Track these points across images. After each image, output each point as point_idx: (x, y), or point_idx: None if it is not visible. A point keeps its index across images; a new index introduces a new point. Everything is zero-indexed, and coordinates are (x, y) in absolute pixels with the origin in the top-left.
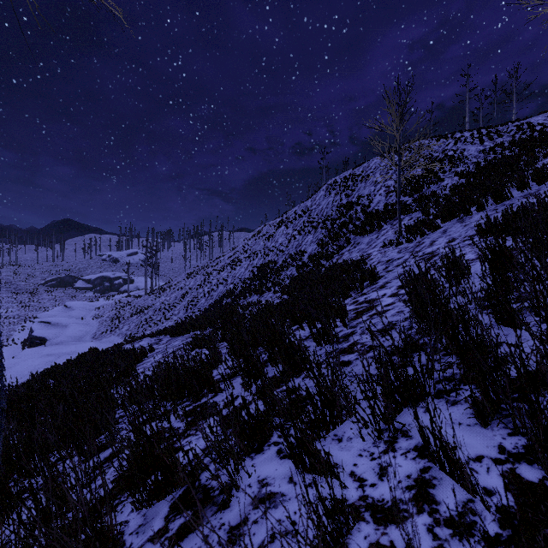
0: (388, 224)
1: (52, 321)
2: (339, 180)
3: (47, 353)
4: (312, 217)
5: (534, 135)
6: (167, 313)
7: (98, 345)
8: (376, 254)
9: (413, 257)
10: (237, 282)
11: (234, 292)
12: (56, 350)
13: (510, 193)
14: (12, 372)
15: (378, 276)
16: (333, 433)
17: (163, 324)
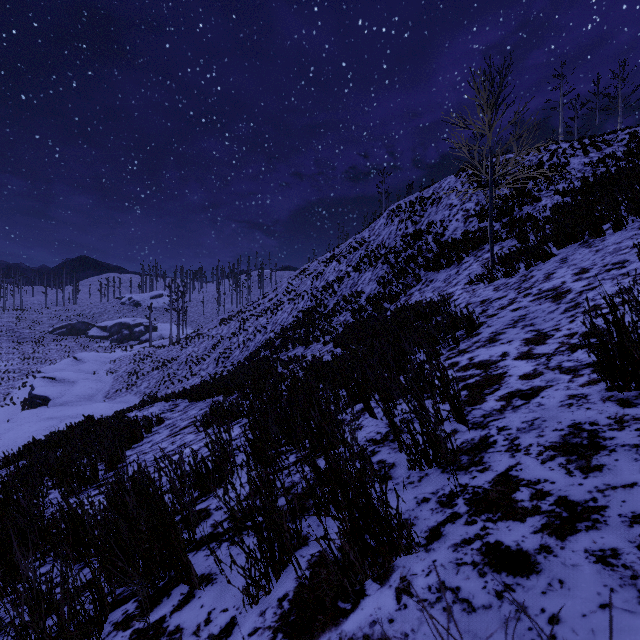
0: (470, 256)
1: (58, 376)
2: (403, 205)
3: (48, 416)
4: (371, 249)
5: None
6: (194, 368)
7: (111, 406)
8: (460, 294)
9: (525, 295)
10: (279, 329)
11: (274, 342)
12: (60, 412)
13: None
14: (3, 440)
15: (478, 323)
16: None
17: (189, 380)
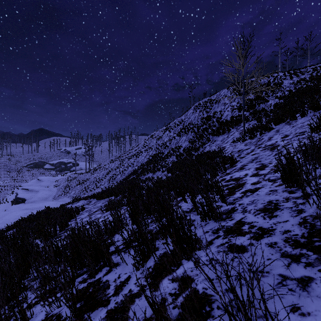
0: (234, 129)
1: (29, 188)
2: (201, 103)
3: (25, 208)
4: (185, 125)
5: None
6: (97, 184)
7: (56, 203)
8: (229, 147)
9: (258, 148)
10: (140, 165)
11: (137, 171)
12: (31, 206)
13: None
14: (3, 220)
15: (236, 160)
16: None
17: (95, 190)
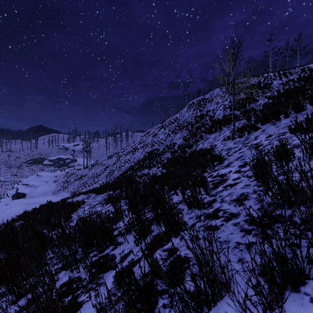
0: (225, 127)
1: (29, 184)
2: (195, 101)
3: (26, 202)
4: (180, 123)
5: (312, 74)
6: (95, 179)
7: (55, 198)
8: (219, 145)
9: (245, 146)
10: (136, 161)
11: (134, 167)
12: (31, 201)
13: (306, 106)
14: (5, 214)
15: (224, 158)
16: (215, 312)
17: (93, 185)
